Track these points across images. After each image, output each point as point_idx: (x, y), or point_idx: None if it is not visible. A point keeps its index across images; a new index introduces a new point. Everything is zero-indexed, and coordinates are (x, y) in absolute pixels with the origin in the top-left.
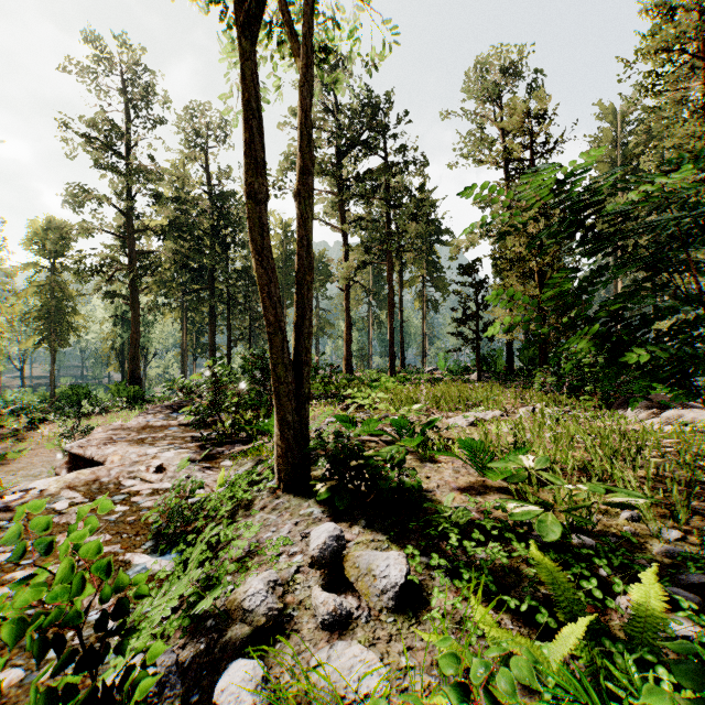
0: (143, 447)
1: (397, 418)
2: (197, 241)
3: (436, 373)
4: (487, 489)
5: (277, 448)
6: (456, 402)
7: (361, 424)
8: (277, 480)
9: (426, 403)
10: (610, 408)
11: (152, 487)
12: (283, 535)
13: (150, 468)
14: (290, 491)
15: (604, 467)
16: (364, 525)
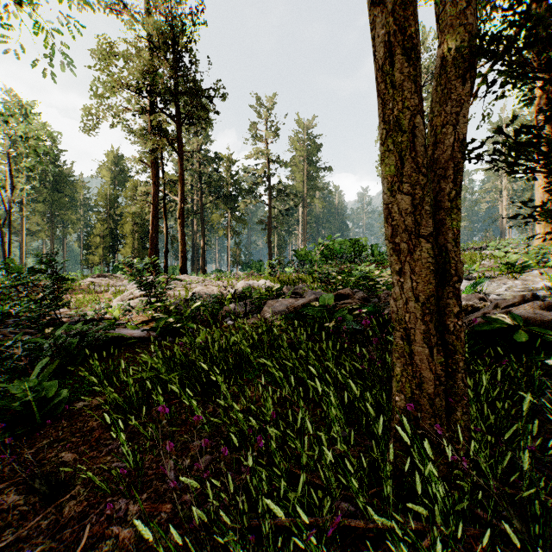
0: None
1: None
2: None
3: None
4: None
5: None
6: None
7: None
8: None
9: None
10: None
11: None
12: None
13: None
14: None
15: None
16: None
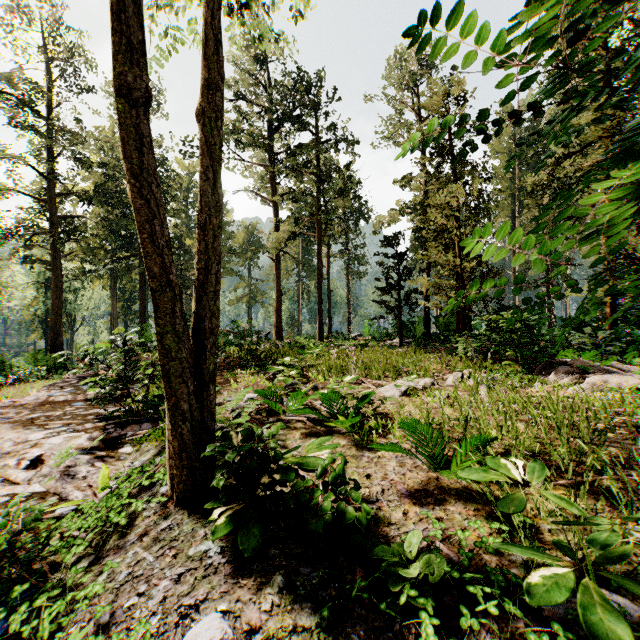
0: (28, 431)
1: (327, 391)
2: (126, 208)
3: (361, 339)
4: (445, 494)
5: (168, 446)
6: (385, 369)
7: (287, 399)
8: (169, 489)
9: (356, 371)
10: (532, 373)
11: (13, 492)
12: (151, 608)
13: (23, 462)
14: (185, 506)
15: (572, 453)
16: (280, 587)
